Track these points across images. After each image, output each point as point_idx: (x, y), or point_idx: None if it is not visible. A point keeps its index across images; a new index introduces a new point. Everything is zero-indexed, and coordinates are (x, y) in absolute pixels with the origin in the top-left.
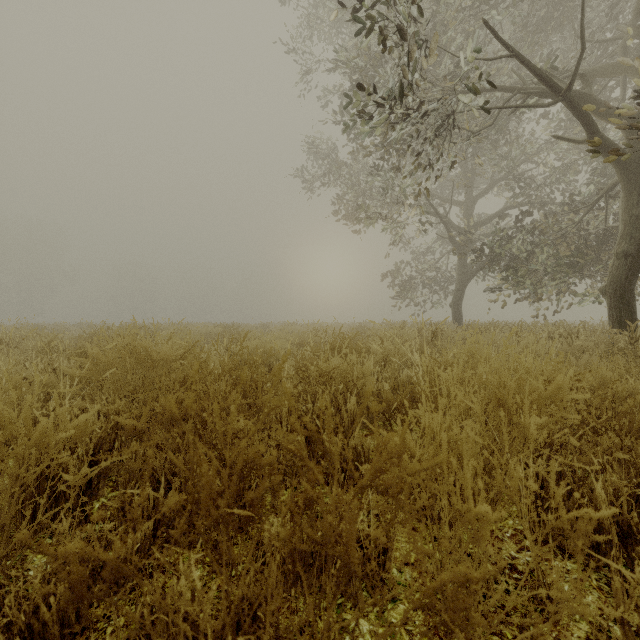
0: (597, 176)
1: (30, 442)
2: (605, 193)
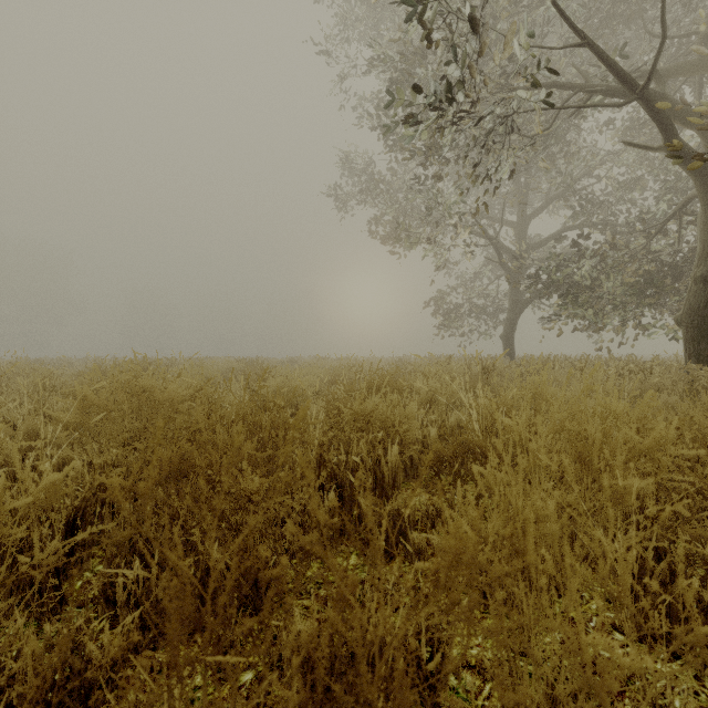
0: (668, 191)
1: None
2: (678, 210)
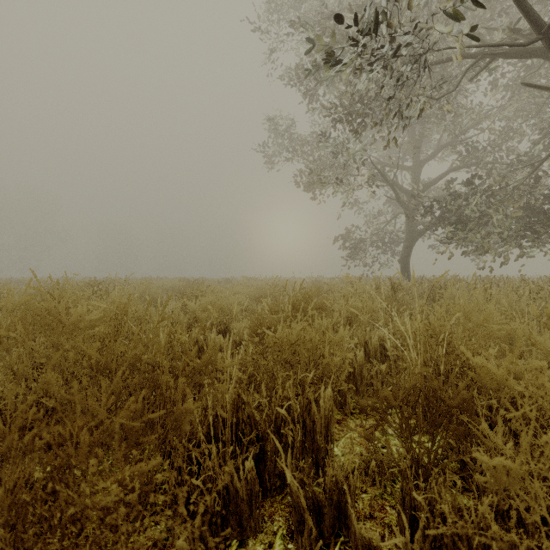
0: (543, 137)
1: None
2: None
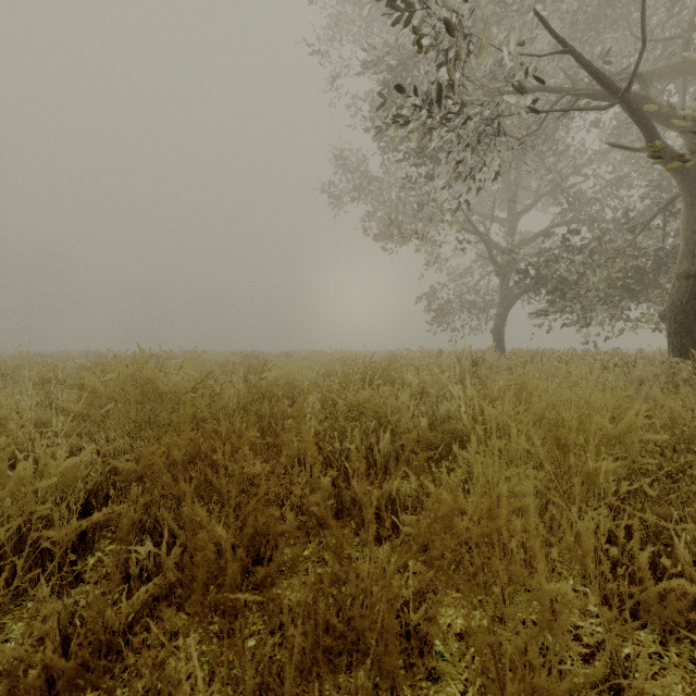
0: (653, 190)
1: (4, 492)
2: (663, 208)
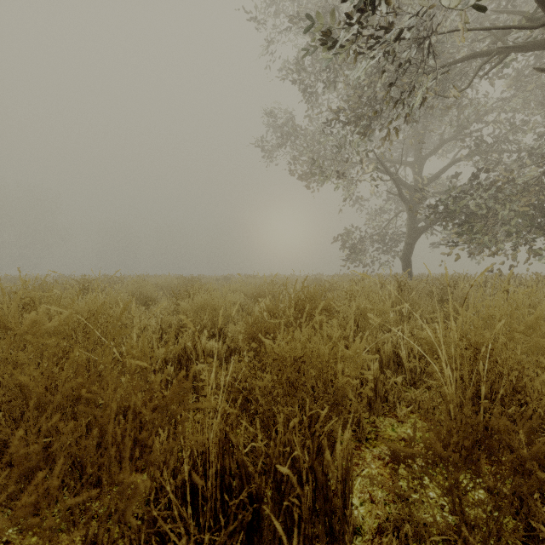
0: None
1: None
2: None
